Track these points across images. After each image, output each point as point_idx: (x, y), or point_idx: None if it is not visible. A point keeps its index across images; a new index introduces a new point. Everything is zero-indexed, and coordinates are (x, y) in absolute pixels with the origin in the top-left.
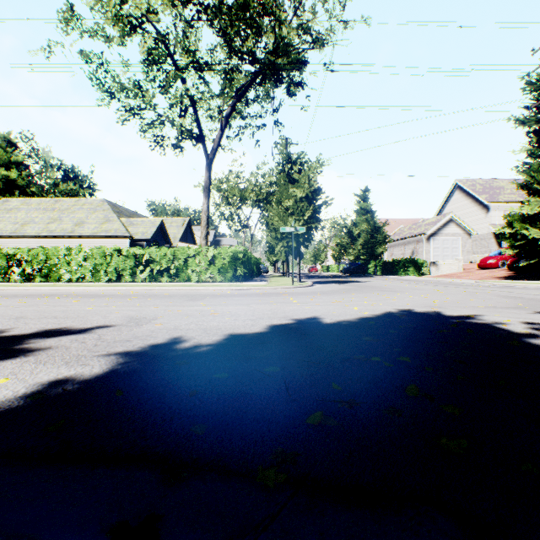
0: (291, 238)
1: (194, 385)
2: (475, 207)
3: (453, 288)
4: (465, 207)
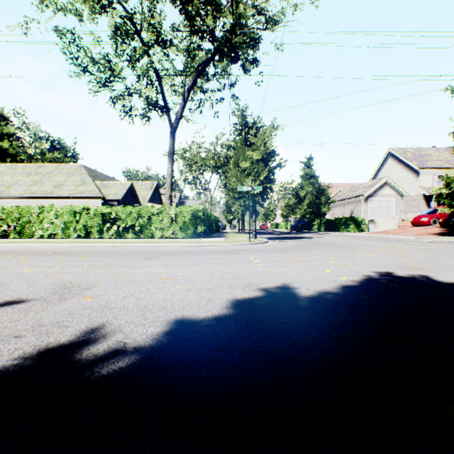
0: (248, 197)
1: None
2: (406, 172)
3: (404, 245)
4: (397, 173)
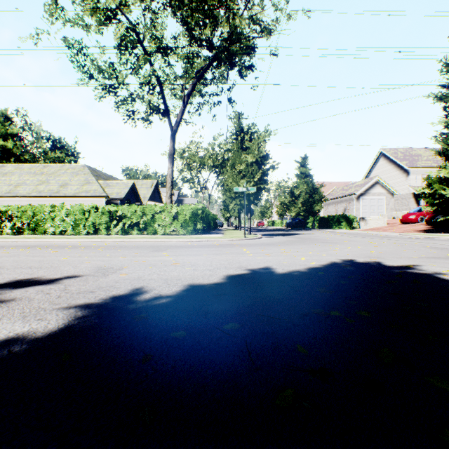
0: (243, 197)
1: (149, 346)
2: (397, 171)
3: (383, 240)
4: (388, 172)
